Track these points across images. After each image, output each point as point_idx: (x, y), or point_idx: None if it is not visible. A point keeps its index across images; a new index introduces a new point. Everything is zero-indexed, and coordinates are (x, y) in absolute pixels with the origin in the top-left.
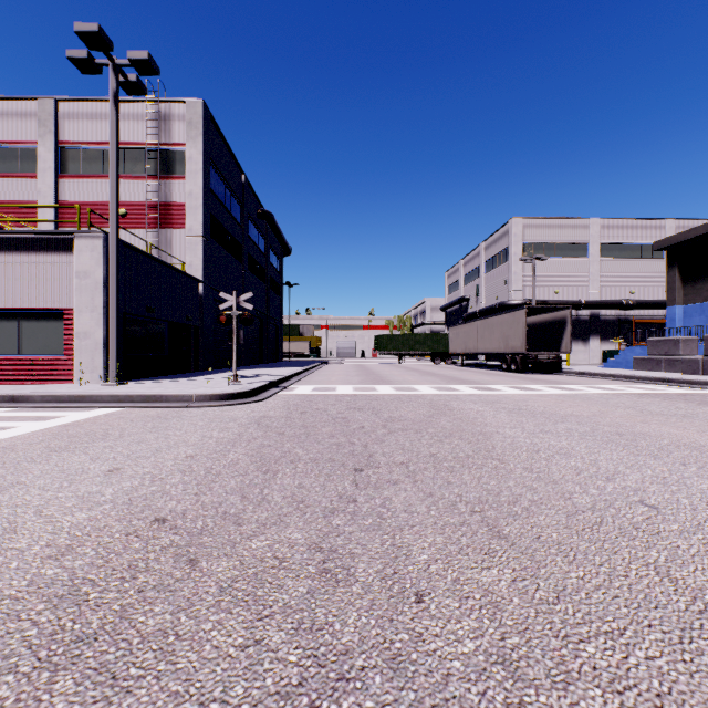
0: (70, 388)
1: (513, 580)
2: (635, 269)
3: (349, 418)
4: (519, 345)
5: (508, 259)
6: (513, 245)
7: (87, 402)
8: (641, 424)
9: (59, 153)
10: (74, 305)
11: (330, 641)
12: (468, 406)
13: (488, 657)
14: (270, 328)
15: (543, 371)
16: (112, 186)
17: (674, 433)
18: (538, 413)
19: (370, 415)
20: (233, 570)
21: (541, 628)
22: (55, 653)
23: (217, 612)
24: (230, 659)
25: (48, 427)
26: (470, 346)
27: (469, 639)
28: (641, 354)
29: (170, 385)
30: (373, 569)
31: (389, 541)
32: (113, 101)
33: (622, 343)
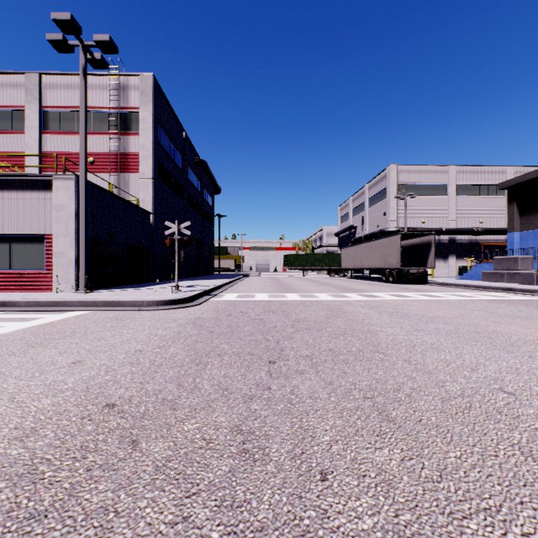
0: (48, 296)
1: (402, 459)
2: (483, 204)
3: (264, 319)
4: (395, 262)
5: (386, 196)
6: (390, 185)
7: (61, 306)
8: (493, 324)
9: (42, 114)
10: (52, 231)
11: (247, 517)
12: (357, 310)
13: (385, 534)
14: (205, 249)
15: (414, 282)
16: (81, 139)
17: (520, 331)
18: (412, 315)
19: (281, 317)
20: (168, 450)
21: (429, 505)
22: (9, 530)
23: (152, 490)
24: (161, 536)
25: (28, 327)
26: (357, 263)
27: (368, 516)
28: (488, 269)
29: (127, 293)
30: (284, 449)
31: (298, 424)
32: (82, 73)
33: (473, 261)
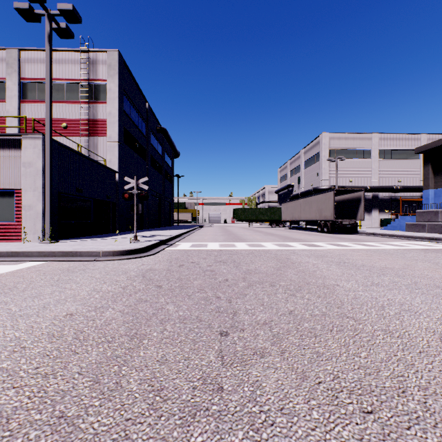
0: (13, 246)
1: None
2: (401, 166)
3: (215, 271)
4: (329, 215)
5: (319, 159)
6: (323, 150)
7: (21, 256)
8: None
9: (21, 85)
10: (21, 186)
11: None
12: (304, 259)
13: None
14: (165, 204)
15: (345, 232)
16: (47, 101)
17: None
18: (360, 265)
19: (232, 268)
20: None
21: None
22: None
23: None
24: None
25: None
26: (296, 216)
27: None
28: (410, 221)
29: (88, 243)
30: None
31: None
32: (47, 40)
33: (393, 214)
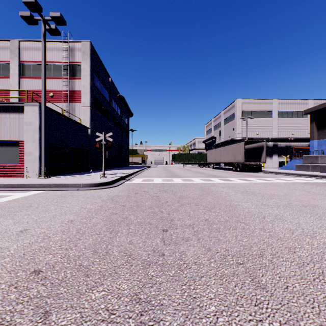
0: (20, 180)
1: None
2: (294, 123)
3: (159, 196)
4: (241, 159)
5: (234, 118)
6: (237, 111)
7: (27, 187)
8: (312, 200)
9: (20, 66)
10: (24, 139)
11: None
12: (220, 189)
13: None
14: (123, 150)
15: (252, 171)
16: (42, 80)
17: None
18: (256, 193)
19: (170, 194)
20: (73, 324)
21: None
22: None
23: None
24: None
25: (0, 202)
26: (217, 159)
27: None
28: (299, 163)
29: (71, 178)
30: (176, 322)
31: (187, 292)
32: (43, 37)
33: (288, 158)
